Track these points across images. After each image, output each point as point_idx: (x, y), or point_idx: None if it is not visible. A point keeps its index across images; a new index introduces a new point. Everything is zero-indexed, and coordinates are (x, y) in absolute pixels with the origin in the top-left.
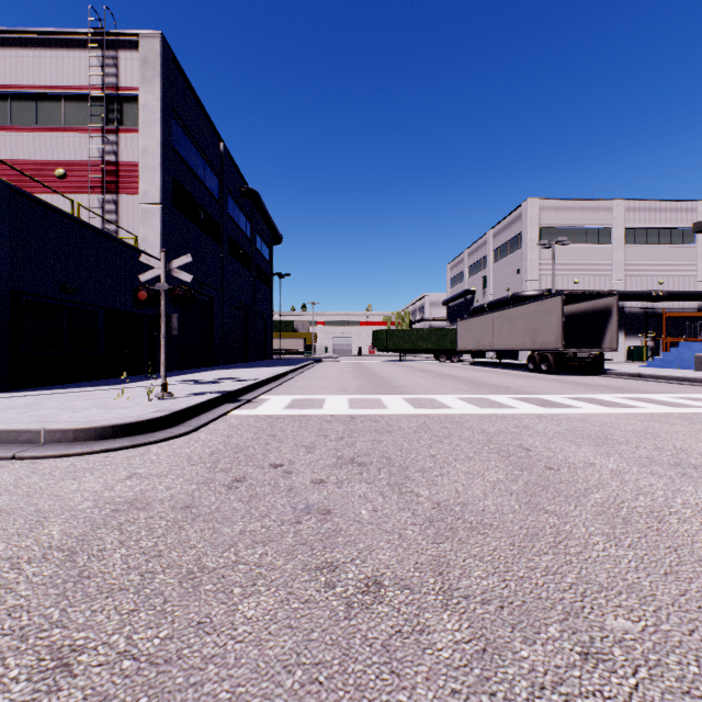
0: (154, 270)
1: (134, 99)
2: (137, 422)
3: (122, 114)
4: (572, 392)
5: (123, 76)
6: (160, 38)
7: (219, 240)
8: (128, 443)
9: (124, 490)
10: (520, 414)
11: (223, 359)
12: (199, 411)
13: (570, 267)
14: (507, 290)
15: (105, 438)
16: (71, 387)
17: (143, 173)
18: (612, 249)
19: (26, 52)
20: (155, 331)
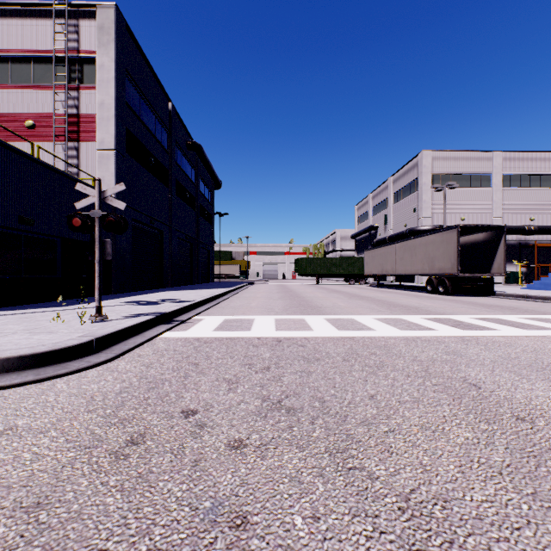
0: (89, 198)
1: (92, 61)
2: (49, 352)
3: (82, 74)
4: (476, 312)
5: (83, 41)
6: (114, 9)
7: (168, 184)
8: (31, 378)
9: None
10: (442, 336)
11: (171, 282)
12: (128, 335)
13: (457, 206)
14: (404, 225)
15: (10, 370)
16: (23, 308)
17: (100, 124)
18: (492, 192)
19: (1, 21)
20: (90, 257)
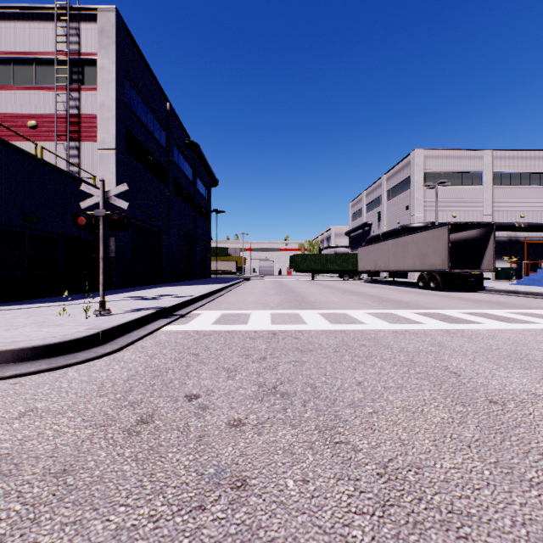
0: (93, 198)
1: (93, 63)
2: (60, 343)
3: (83, 75)
4: (464, 307)
5: (84, 43)
6: (115, 12)
7: (166, 182)
8: (45, 366)
9: (2, 438)
10: (429, 329)
11: (169, 278)
12: (131, 328)
13: (449, 204)
14: (398, 222)
15: (24, 360)
16: (29, 303)
17: (100, 124)
18: (483, 189)
19: (4, 24)
20: (94, 254)
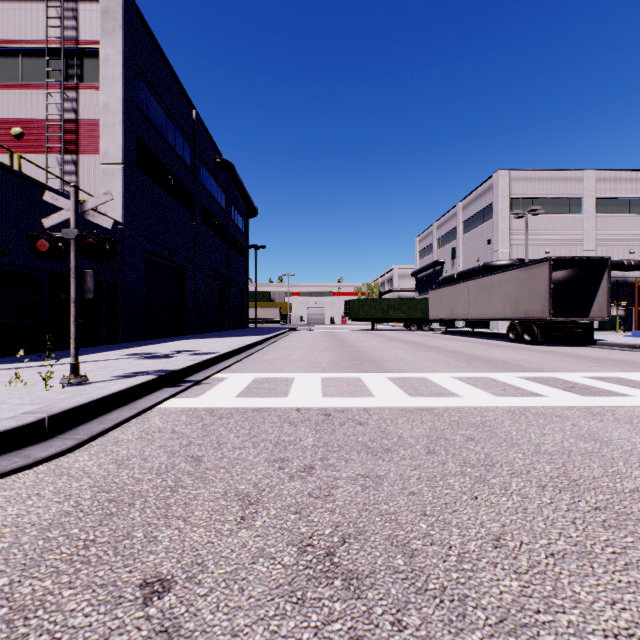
0: (61, 212)
1: (95, 53)
2: None
3: (82, 70)
4: (585, 368)
5: (83, 29)
6: None
7: (192, 209)
8: None
9: None
10: (559, 407)
11: (195, 328)
12: (111, 405)
13: (541, 237)
14: (477, 260)
15: None
16: None
17: (103, 132)
18: (583, 219)
19: None
20: (63, 294)
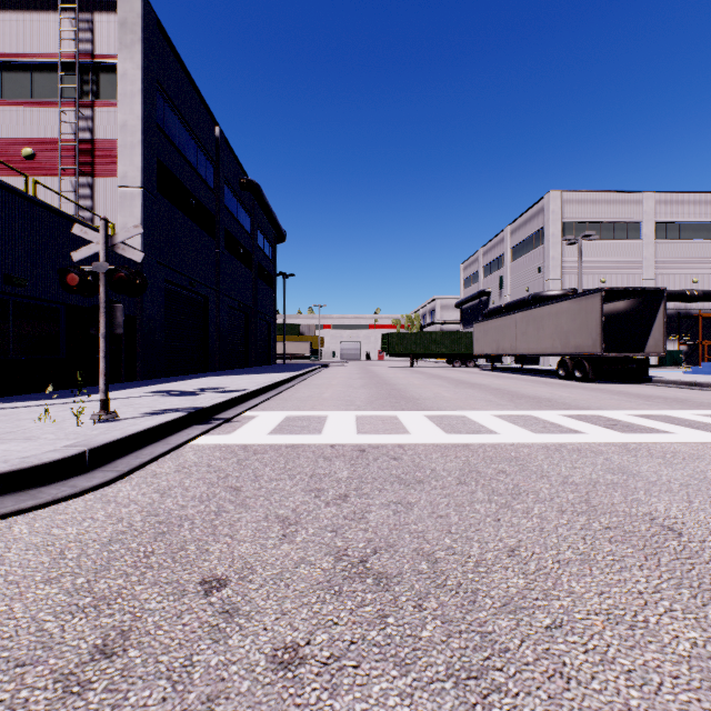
0: (91, 245)
1: (112, 68)
2: (12, 472)
3: (98, 86)
4: (633, 406)
5: (99, 42)
6: None
7: (215, 234)
8: None
9: None
10: (596, 443)
11: (219, 364)
12: (144, 441)
13: (596, 264)
14: (526, 290)
15: None
16: (8, 401)
17: (121, 152)
18: (642, 245)
19: None
20: (92, 329)
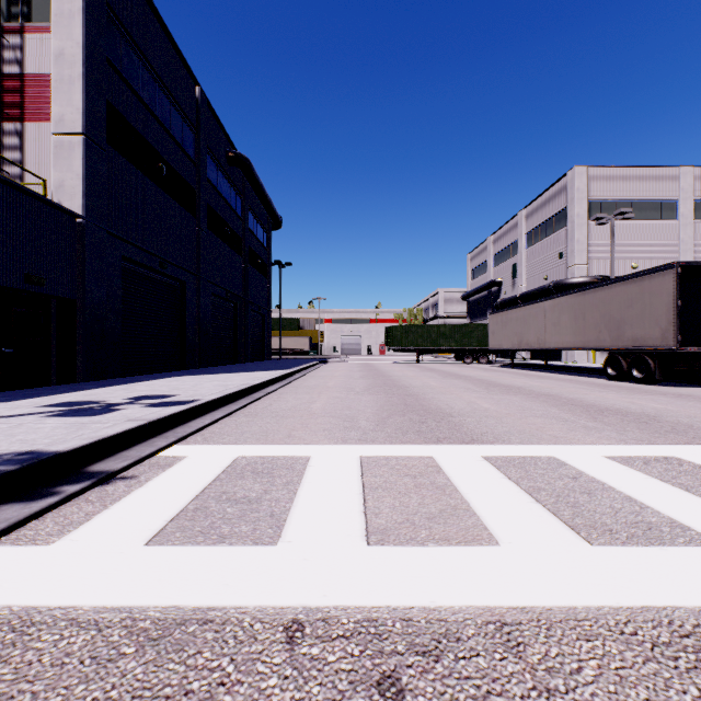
0: None
1: None
2: None
3: (30, 7)
4: None
5: None
6: None
7: (195, 210)
8: None
9: None
10: None
11: (199, 360)
12: None
13: (627, 248)
14: (545, 278)
15: None
16: None
17: (56, 89)
18: (679, 226)
19: None
20: None
